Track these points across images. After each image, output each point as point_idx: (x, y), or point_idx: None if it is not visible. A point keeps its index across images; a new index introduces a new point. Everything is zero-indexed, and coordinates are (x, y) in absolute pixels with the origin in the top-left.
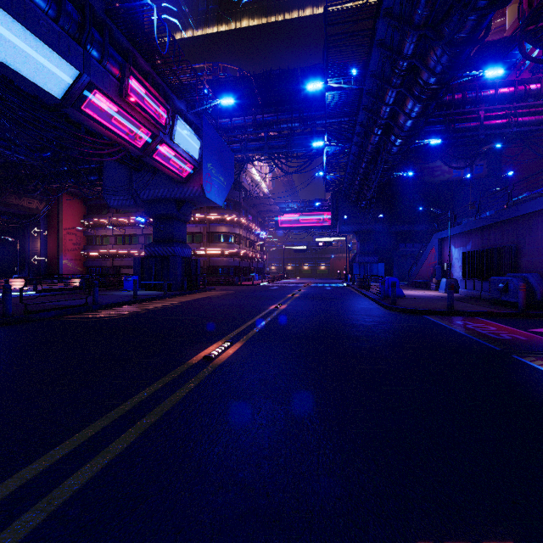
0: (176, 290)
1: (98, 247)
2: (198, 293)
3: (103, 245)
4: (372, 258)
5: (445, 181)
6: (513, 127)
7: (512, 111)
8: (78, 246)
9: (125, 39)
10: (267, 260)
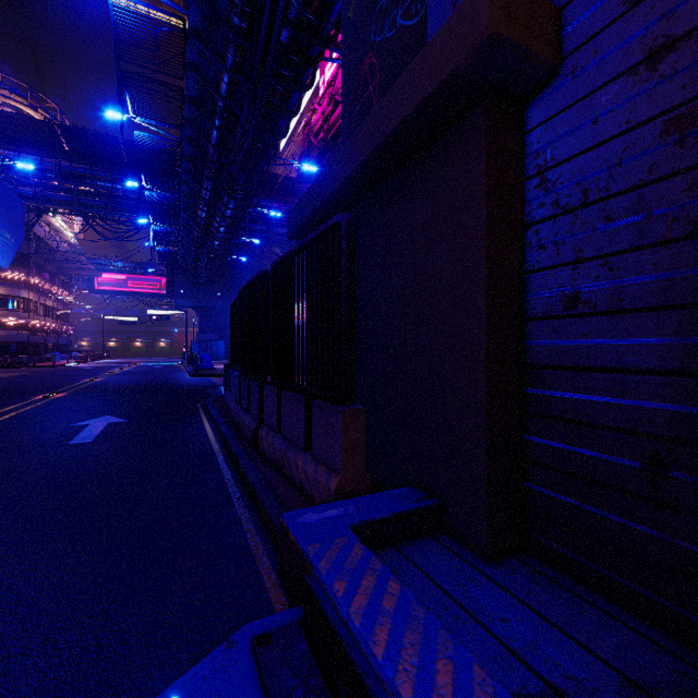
0: None
1: None
2: None
3: None
4: (213, 335)
5: None
6: None
7: None
8: None
9: None
10: (75, 334)
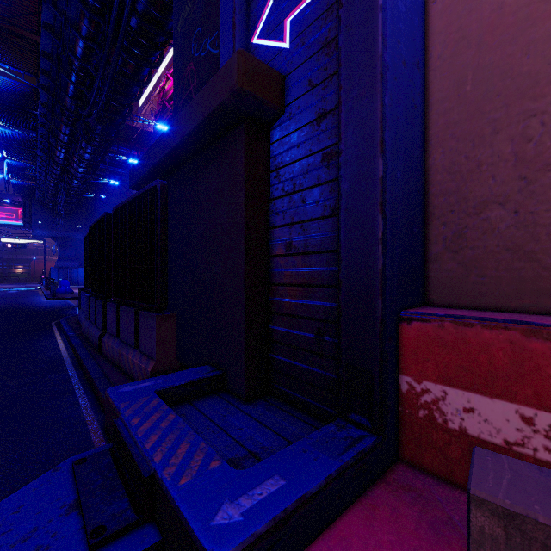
0: None
1: None
2: None
3: None
4: (73, 263)
5: None
6: None
7: None
8: None
9: None
10: None
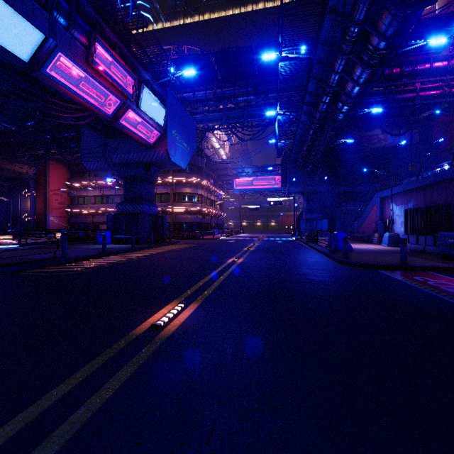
0: (144, 244)
1: (80, 206)
2: (163, 247)
3: (85, 204)
4: (317, 215)
5: (382, 147)
6: (447, 97)
7: (445, 83)
8: (63, 205)
9: (92, 9)
10: (226, 217)
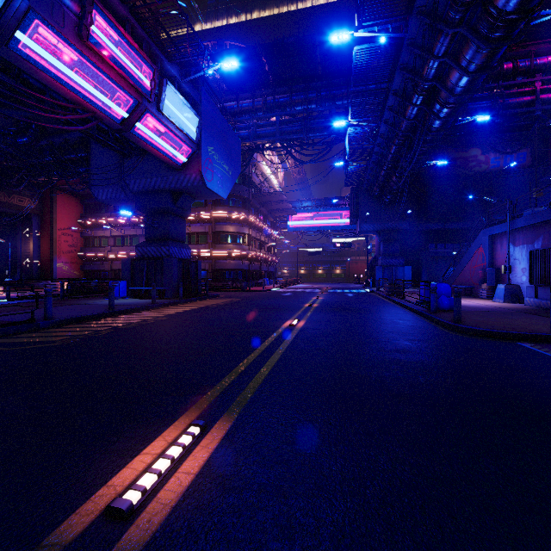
0: (171, 298)
1: (96, 249)
2: (196, 302)
3: (102, 247)
4: (398, 260)
5: (482, 172)
6: None
7: None
8: (74, 248)
9: None
10: (279, 264)
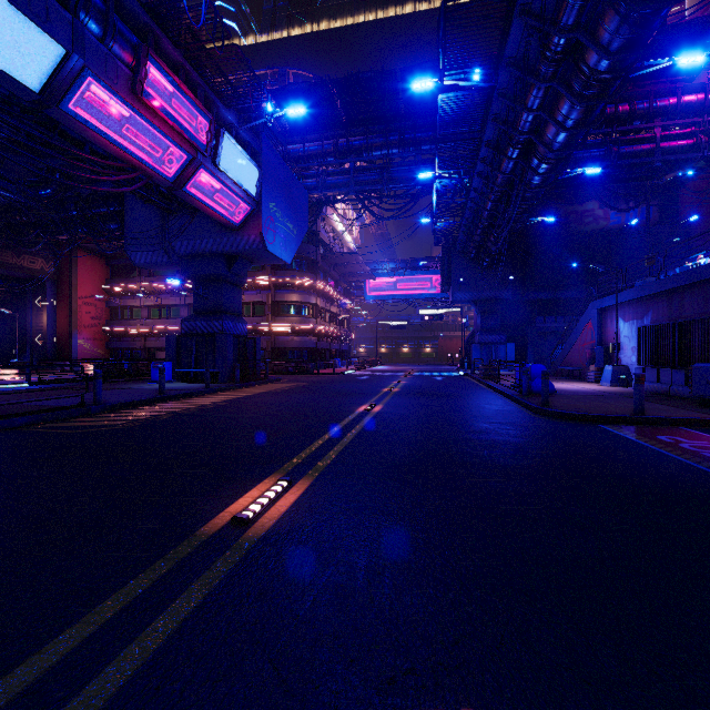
0: (226, 382)
1: (126, 322)
2: (255, 387)
3: (133, 320)
4: (498, 337)
5: (600, 230)
6: (703, 150)
7: (701, 128)
8: (98, 321)
9: (142, 9)
10: (354, 340)
